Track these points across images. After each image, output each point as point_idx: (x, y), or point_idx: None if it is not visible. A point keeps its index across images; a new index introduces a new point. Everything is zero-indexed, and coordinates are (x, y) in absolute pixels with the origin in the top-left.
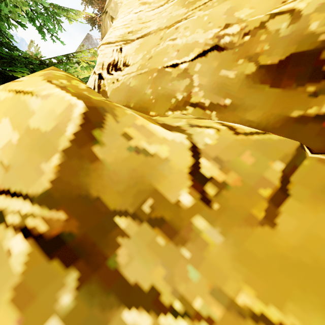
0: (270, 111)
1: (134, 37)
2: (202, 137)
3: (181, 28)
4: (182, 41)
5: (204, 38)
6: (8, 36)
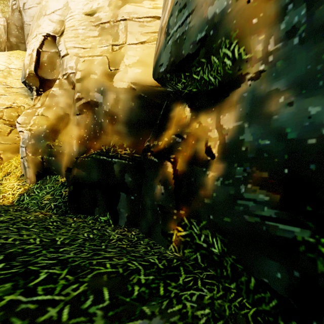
0: None
1: None
2: None
3: (2, 98)
4: (2, 102)
5: (8, 104)
6: None
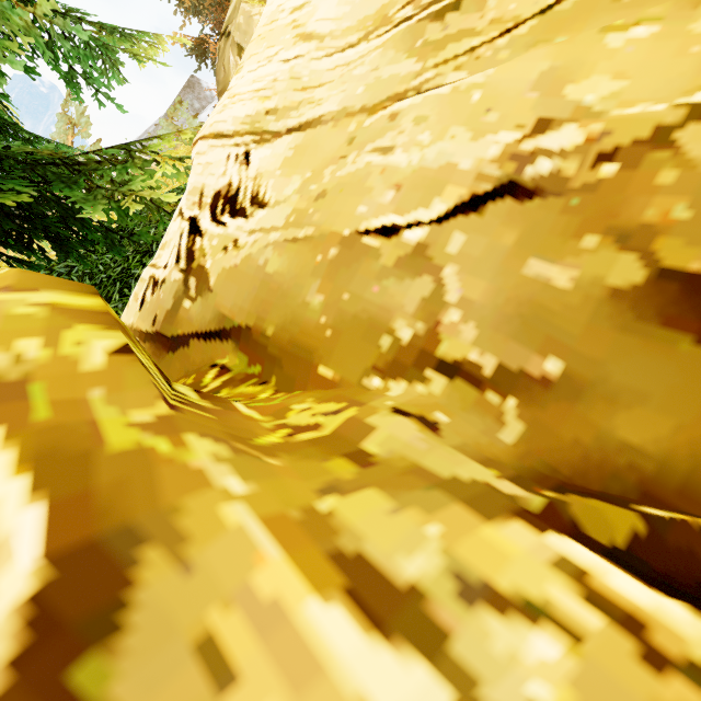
0: (700, 427)
1: (280, 127)
2: (518, 683)
3: (404, 119)
4: (410, 160)
5: (475, 156)
6: (2, 96)
